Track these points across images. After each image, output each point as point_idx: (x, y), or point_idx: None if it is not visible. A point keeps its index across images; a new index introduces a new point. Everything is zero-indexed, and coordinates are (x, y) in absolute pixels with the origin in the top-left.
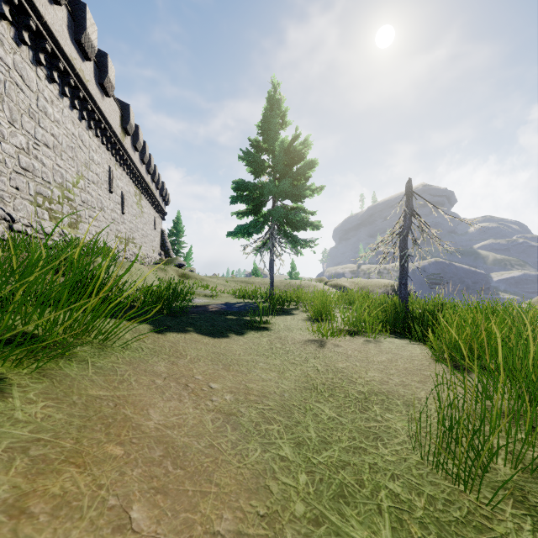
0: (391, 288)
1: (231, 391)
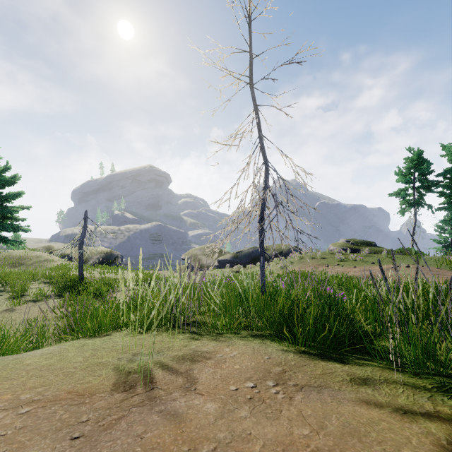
0: (104, 255)
1: None
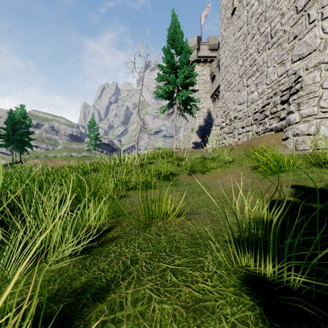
0: None
1: (225, 185)
